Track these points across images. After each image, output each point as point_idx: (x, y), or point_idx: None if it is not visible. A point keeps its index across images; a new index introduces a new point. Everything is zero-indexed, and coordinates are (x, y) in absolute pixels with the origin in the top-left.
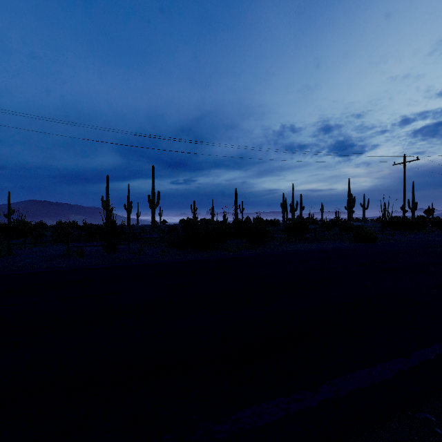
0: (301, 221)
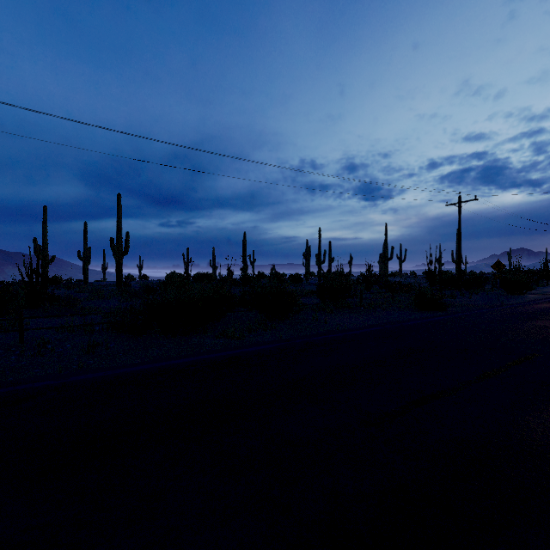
0: (341, 279)
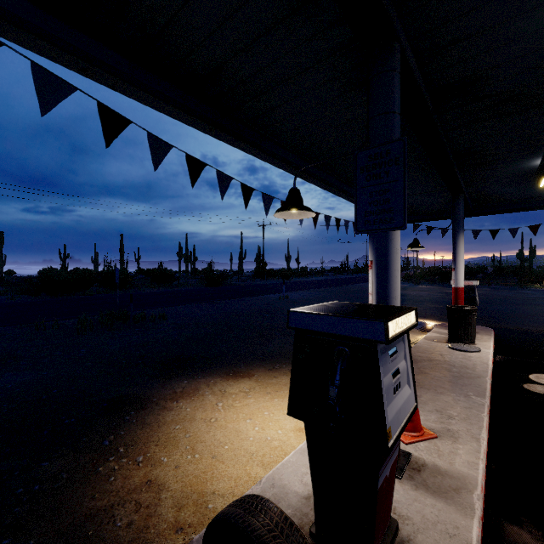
0: (167, 271)
